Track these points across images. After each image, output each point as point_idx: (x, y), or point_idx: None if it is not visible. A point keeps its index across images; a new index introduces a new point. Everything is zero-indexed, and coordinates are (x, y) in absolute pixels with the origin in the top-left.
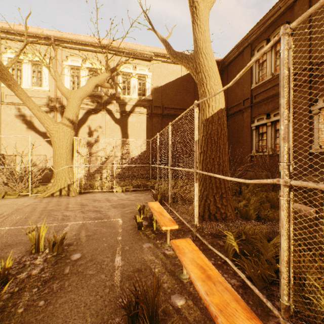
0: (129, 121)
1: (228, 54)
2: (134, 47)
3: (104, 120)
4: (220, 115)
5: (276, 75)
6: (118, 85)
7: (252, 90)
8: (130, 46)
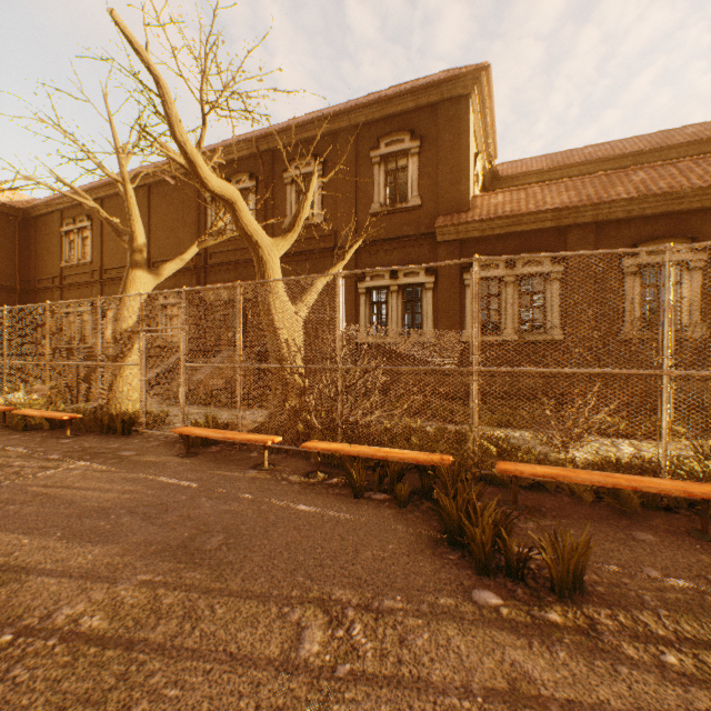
0: None
1: (32, 207)
2: None
3: None
4: None
5: (83, 263)
6: None
7: (64, 268)
8: None
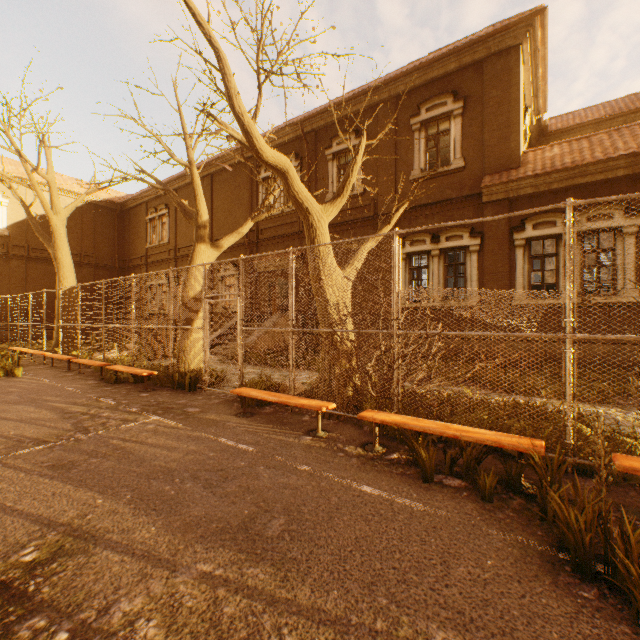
0: None
1: (126, 201)
2: None
3: None
4: (71, 291)
5: (162, 244)
6: None
7: (148, 249)
8: None
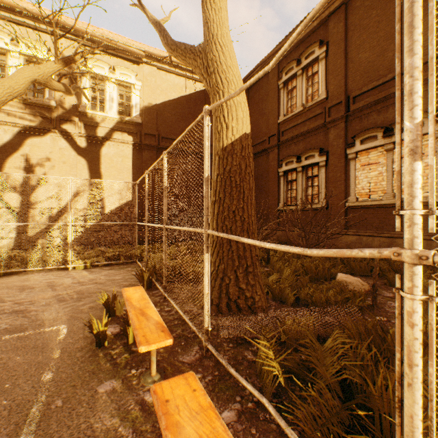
0: (104, 154)
1: (249, 73)
2: (112, 37)
3: (56, 148)
4: (244, 143)
5: (308, 107)
6: (81, 92)
7: (279, 124)
8: (105, 34)
